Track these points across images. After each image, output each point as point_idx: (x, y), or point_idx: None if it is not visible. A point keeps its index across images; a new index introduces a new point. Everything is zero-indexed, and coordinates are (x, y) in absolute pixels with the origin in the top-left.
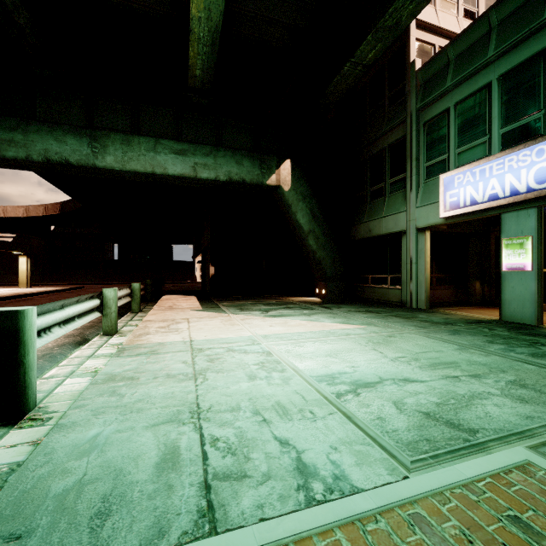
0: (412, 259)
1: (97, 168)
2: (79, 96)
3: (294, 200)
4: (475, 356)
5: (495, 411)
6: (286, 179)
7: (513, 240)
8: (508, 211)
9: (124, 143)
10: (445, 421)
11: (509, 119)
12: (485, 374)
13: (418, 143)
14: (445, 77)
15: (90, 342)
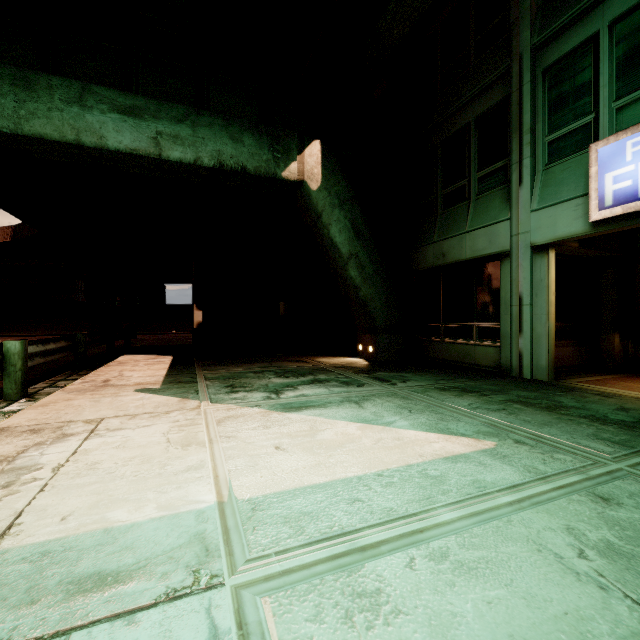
0: (522, 298)
1: None
2: None
3: (326, 204)
4: None
5: None
6: (313, 171)
7: None
8: None
9: (20, 84)
10: None
11: None
12: None
13: (533, 105)
14: None
15: None
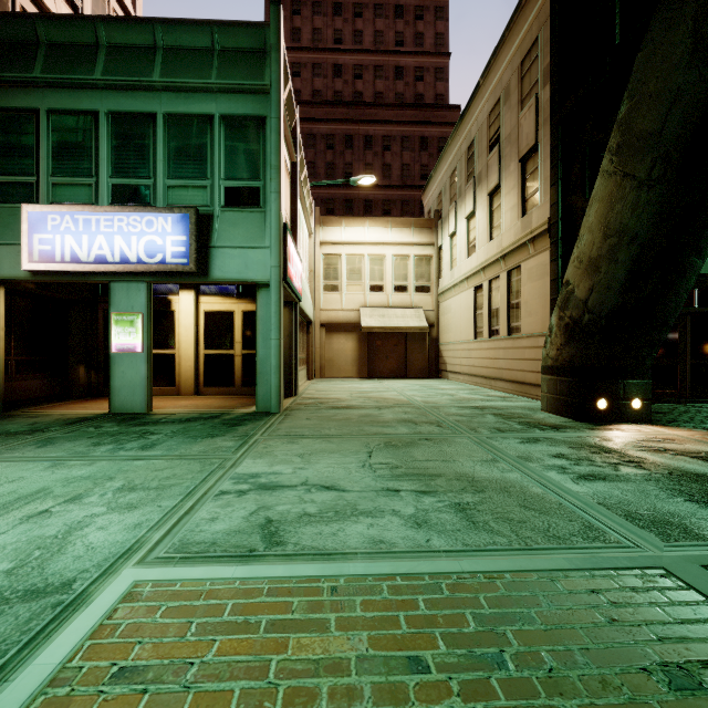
0: None
1: None
2: None
3: None
4: (76, 469)
5: (100, 537)
6: None
7: (124, 316)
8: (118, 280)
9: None
10: (23, 594)
11: (120, 171)
12: (89, 491)
13: None
14: (33, 60)
15: None
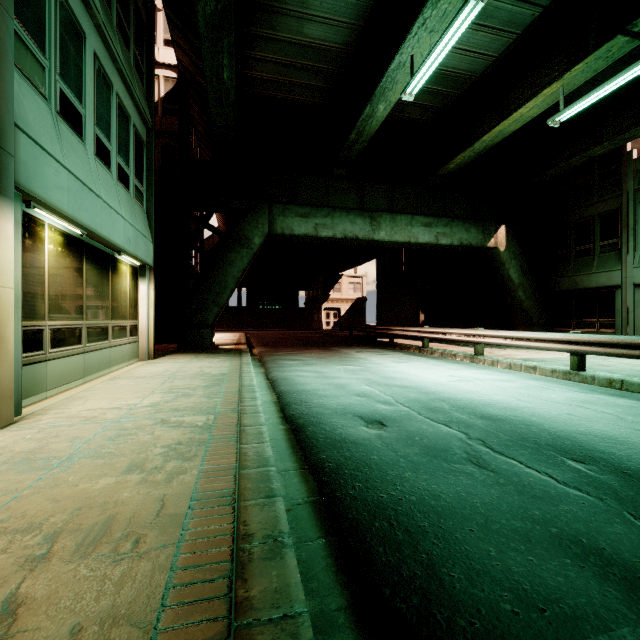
0: (628, 308)
1: (372, 240)
2: (355, 186)
3: (508, 258)
4: None
5: None
6: (501, 242)
7: None
8: None
9: (391, 221)
10: None
11: None
12: None
13: (634, 216)
14: None
15: (486, 358)
